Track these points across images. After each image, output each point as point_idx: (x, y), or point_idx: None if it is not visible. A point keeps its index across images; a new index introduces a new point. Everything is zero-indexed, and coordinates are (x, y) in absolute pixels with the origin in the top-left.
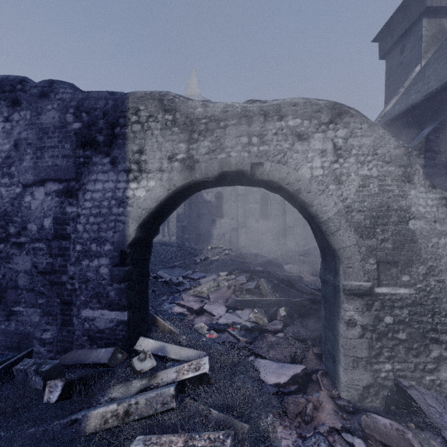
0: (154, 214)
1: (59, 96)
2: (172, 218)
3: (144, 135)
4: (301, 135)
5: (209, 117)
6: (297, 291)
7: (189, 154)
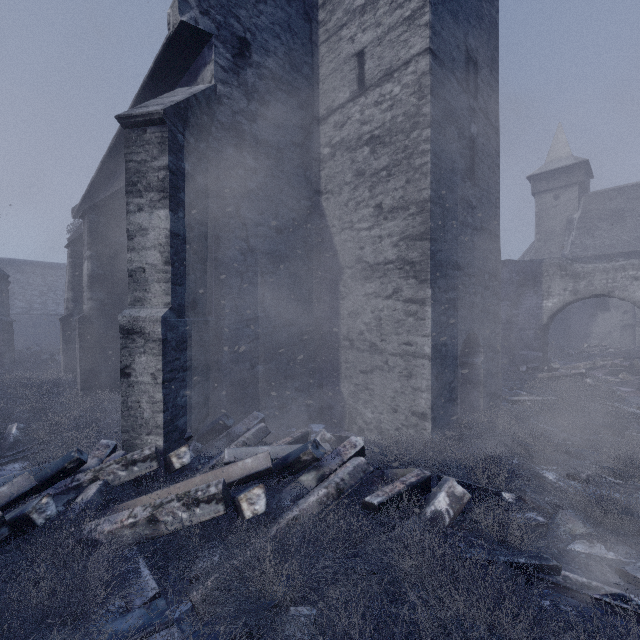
0: (554, 313)
1: (508, 267)
2: None
3: (551, 281)
4: (636, 278)
5: (585, 272)
6: None
7: (574, 288)
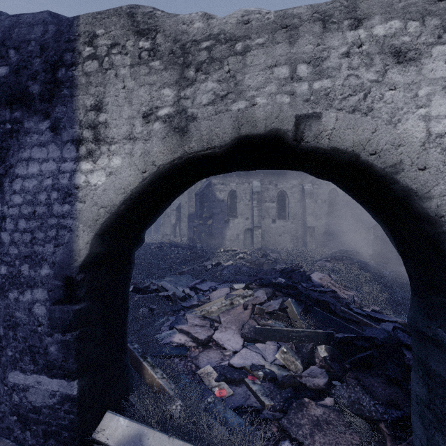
0: (123, 215)
1: None
2: (184, 218)
3: (104, 78)
4: (402, 53)
5: (216, 36)
6: (338, 317)
7: (179, 107)
